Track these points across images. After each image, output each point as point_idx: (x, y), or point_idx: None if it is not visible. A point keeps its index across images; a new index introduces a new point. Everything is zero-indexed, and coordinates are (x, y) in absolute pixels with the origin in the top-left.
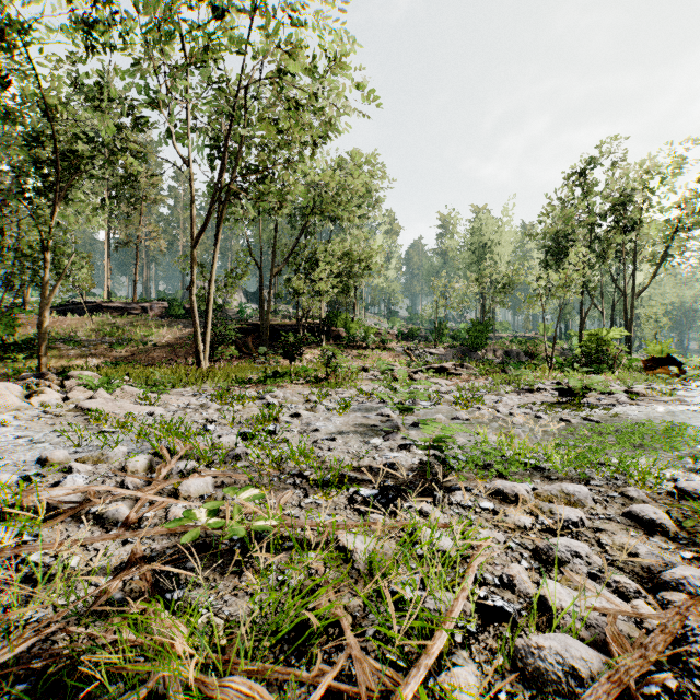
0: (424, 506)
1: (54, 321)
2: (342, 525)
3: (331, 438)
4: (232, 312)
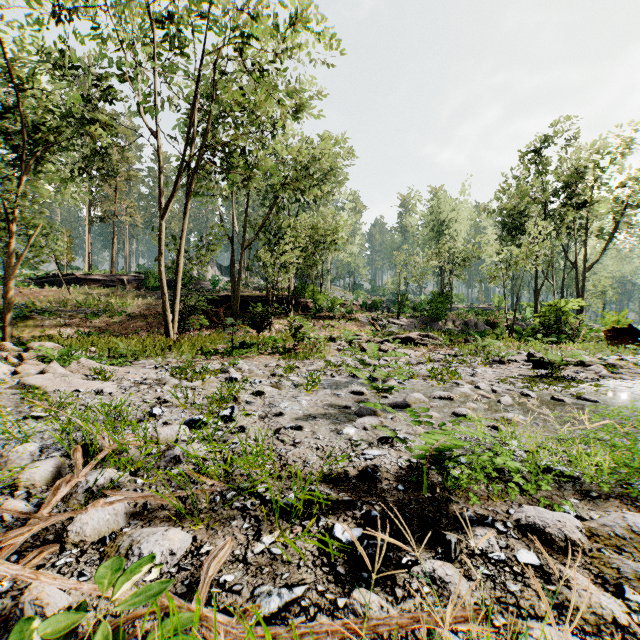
0: (438, 568)
1: (32, 292)
2: (310, 635)
3: (297, 426)
4: (206, 284)
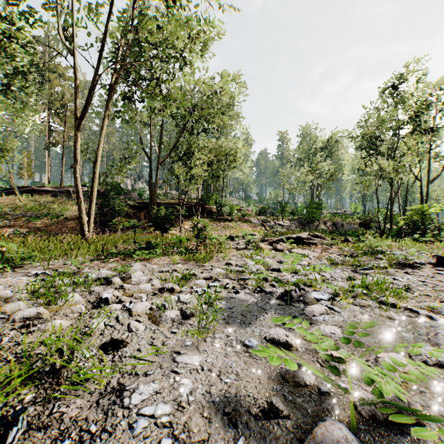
0: None
1: None
2: None
3: None
4: (135, 195)
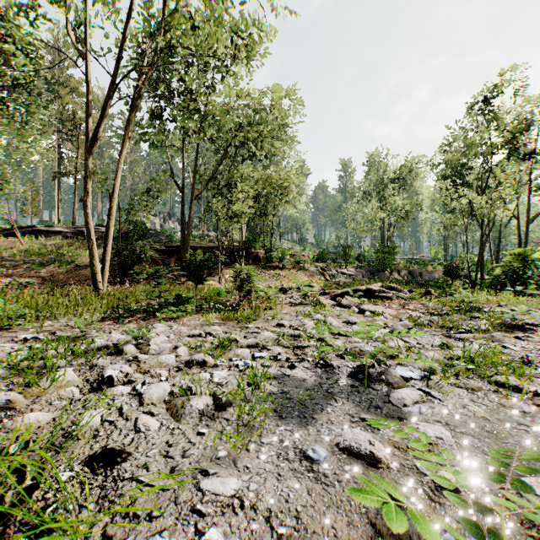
0: None
1: None
2: None
3: None
4: (164, 236)
